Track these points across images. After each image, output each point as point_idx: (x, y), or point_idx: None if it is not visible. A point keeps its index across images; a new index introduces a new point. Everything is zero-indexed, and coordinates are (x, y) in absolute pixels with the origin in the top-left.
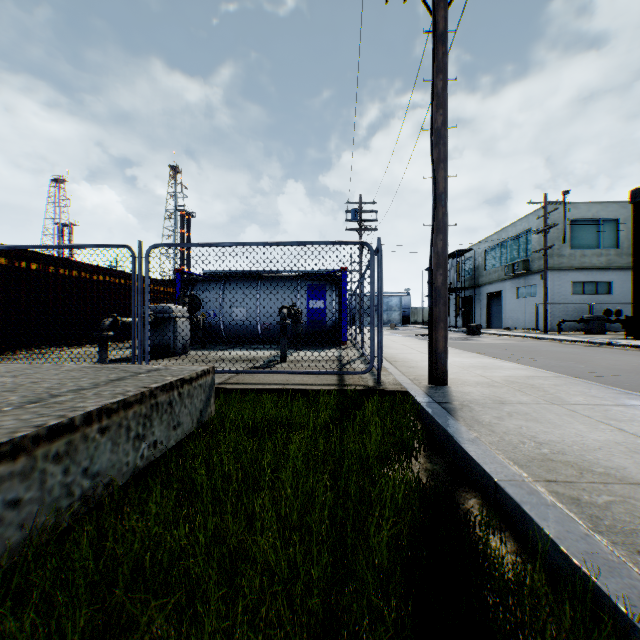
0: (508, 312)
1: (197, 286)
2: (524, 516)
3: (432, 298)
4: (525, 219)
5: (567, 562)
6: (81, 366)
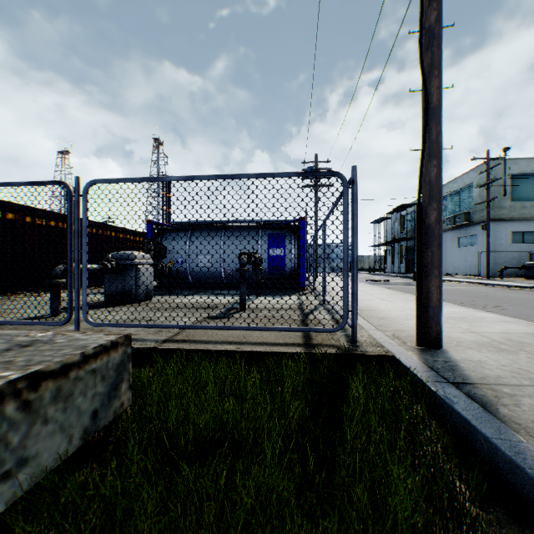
0: (449, 260)
1: (166, 235)
2: None
3: (421, 239)
4: (466, 175)
5: None
6: None
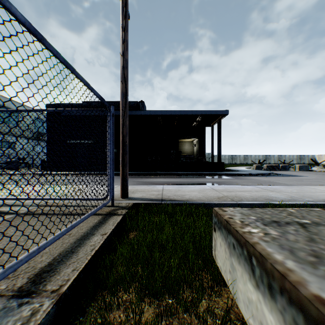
0: None
1: None
2: (251, 204)
3: (124, 150)
4: None
5: (264, 204)
6: None
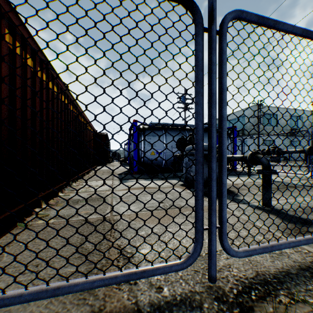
0: None
1: (147, 132)
2: None
3: None
4: (241, 111)
5: None
6: None
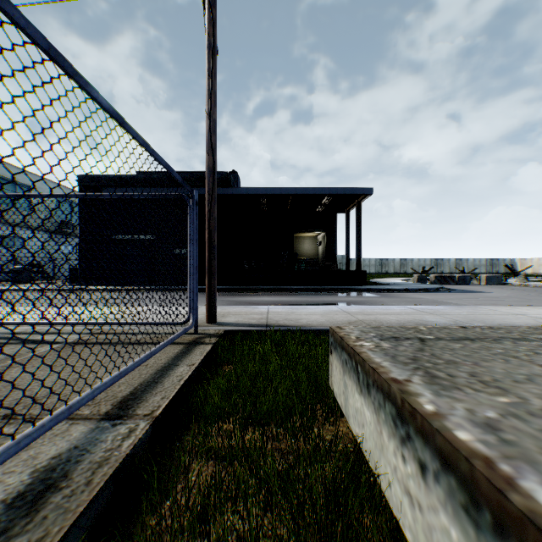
0: None
1: None
2: None
3: (211, 253)
4: None
5: None
6: (451, 396)
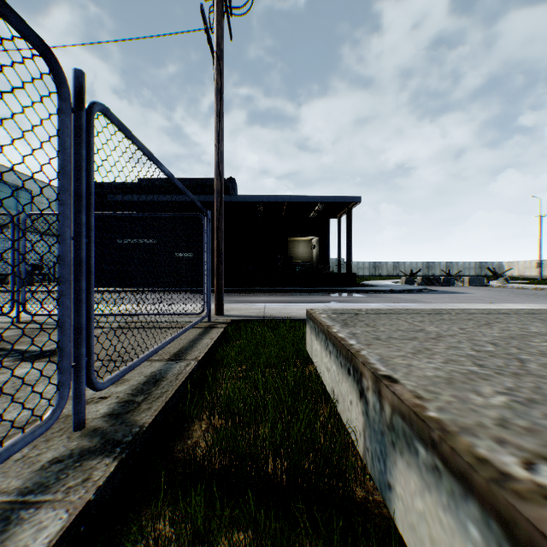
0: None
1: None
2: None
3: (219, 259)
4: None
5: None
6: (348, 328)
